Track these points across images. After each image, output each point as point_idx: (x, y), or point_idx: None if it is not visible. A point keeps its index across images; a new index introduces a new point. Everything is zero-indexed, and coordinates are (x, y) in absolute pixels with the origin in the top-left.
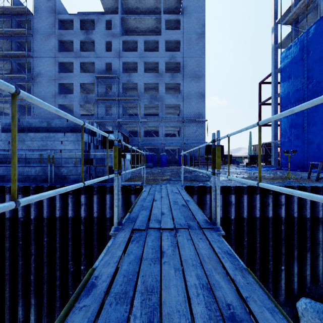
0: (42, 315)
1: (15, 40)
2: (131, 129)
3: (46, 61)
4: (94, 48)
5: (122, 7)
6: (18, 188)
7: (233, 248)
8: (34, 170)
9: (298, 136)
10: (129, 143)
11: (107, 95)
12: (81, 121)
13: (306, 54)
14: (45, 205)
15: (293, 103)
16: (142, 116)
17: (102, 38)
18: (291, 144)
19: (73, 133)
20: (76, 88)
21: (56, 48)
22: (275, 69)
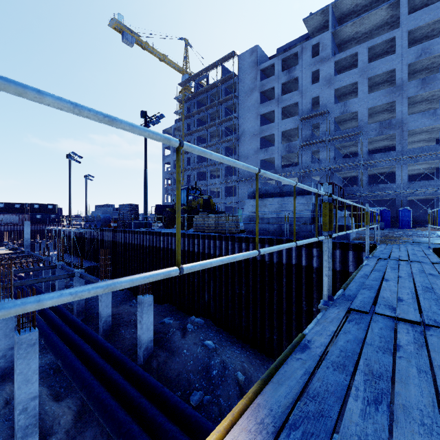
0: (281, 338)
1: (224, 107)
2: (347, 176)
3: (248, 118)
4: (296, 85)
5: (333, 18)
6: (265, 239)
7: None
8: (273, 227)
9: None
10: (344, 196)
11: (313, 138)
12: (362, 206)
13: None
14: (284, 253)
15: None
16: (364, 156)
17: (307, 70)
18: None
19: (303, 196)
20: (278, 138)
21: (258, 101)
22: None
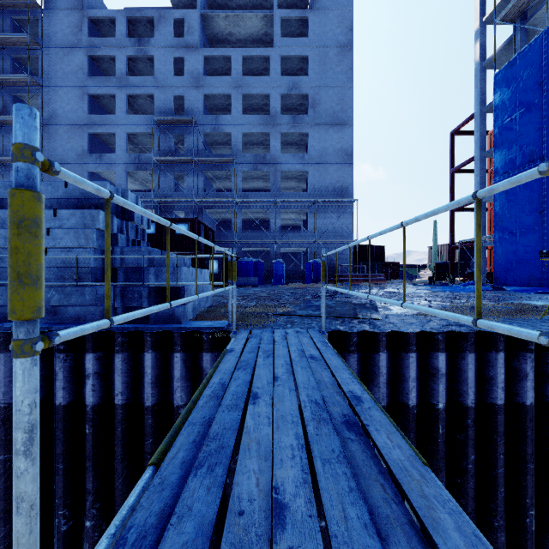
0: None
1: (10, 56)
2: (221, 218)
3: (65, 94)
4: (153, 70)
5: None
6: None
7: (442, 477)
8: None
9: (529, 226)
10: (216, 242)
11: (176, 154)
12: None
13: (546, 72)
14: (1, 376)
15: (519, 166)
16: (239, 192)
17: (167, 51)
18: (516, 243)
19: (74, 211)
20: (121, 142)
21: (84, 69)
22: (481, 106)
